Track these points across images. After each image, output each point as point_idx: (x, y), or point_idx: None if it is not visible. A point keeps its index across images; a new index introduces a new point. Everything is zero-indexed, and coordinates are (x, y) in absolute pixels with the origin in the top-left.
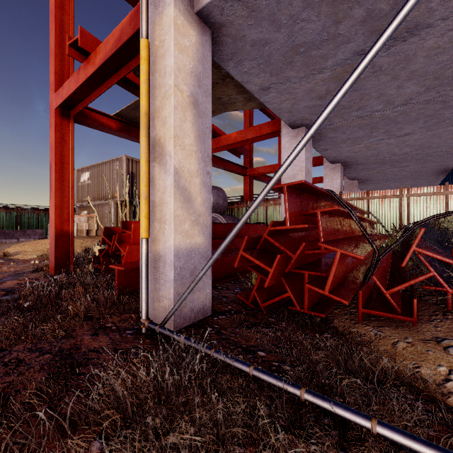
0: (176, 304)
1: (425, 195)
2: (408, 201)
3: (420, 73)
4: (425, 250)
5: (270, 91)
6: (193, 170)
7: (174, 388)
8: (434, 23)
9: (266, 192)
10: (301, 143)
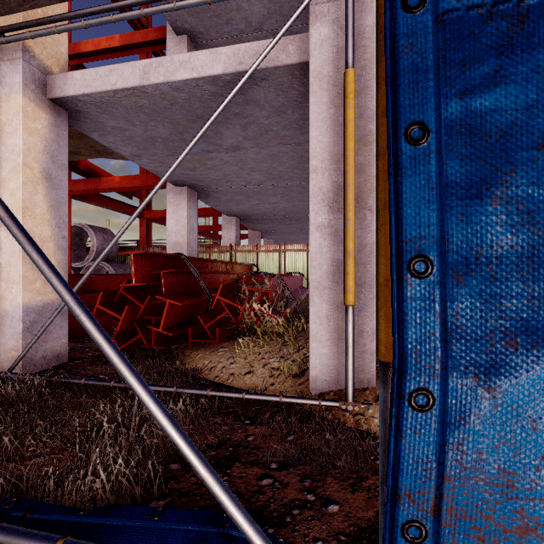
0: (24, 350)
1: (295, 251)
2: (284, 255)
3: (257, 169)
4: (222, 297)
5: (142, 158)
6: (46, 236)
7: (16, 397)
8: (247, 148)
9: (95, 266)
10: (114, 239)
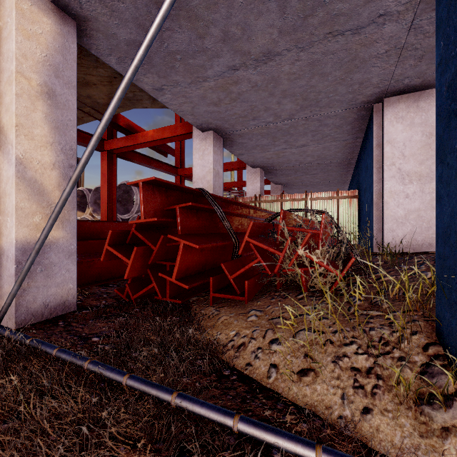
0: (7, 298)
1: (323, 199)
2: (311, 204)
3: (290, 93)
4: (253, 239)
5: (164, 92)
6: (48, 162)
7: None
8: (282, 52)
9: (71, 184)
10: (92, 139)
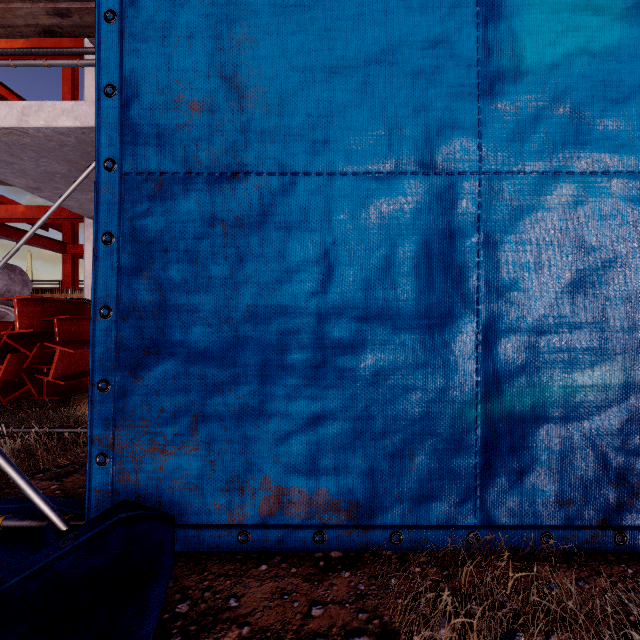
0: None
1: None
2: None
3: None
4: None
5: (42, 191)
6: None
7: None
8: None
9: None
10: None
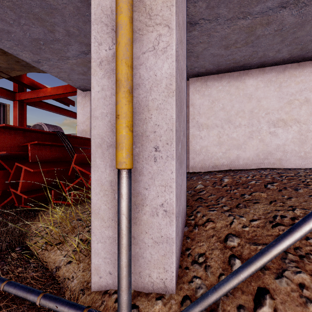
0: None
1: None
2: None
3: None
4: (76, 165)
5: (42, 64)
6: None
7: None
8: None
9: None
10: None
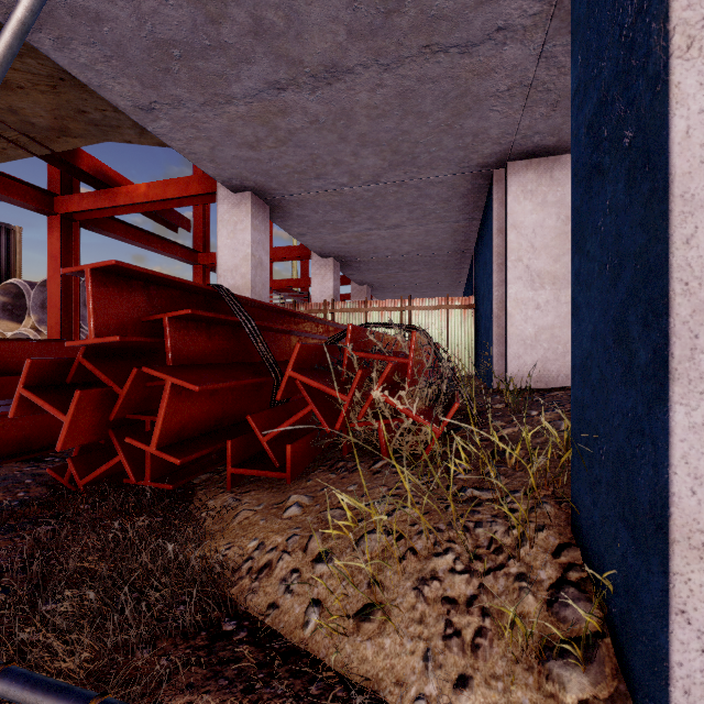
0: None
1: (426, 309)
2: (409, 316)
3: (372, 139)
4: (300, 374)
5: (157, 116)
6: None
7: None
8: (355, 69)
9: None
10: None
